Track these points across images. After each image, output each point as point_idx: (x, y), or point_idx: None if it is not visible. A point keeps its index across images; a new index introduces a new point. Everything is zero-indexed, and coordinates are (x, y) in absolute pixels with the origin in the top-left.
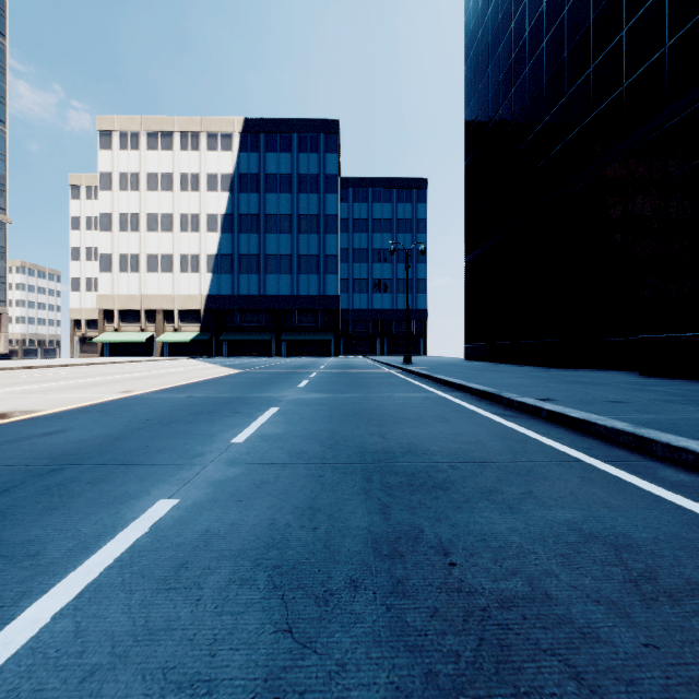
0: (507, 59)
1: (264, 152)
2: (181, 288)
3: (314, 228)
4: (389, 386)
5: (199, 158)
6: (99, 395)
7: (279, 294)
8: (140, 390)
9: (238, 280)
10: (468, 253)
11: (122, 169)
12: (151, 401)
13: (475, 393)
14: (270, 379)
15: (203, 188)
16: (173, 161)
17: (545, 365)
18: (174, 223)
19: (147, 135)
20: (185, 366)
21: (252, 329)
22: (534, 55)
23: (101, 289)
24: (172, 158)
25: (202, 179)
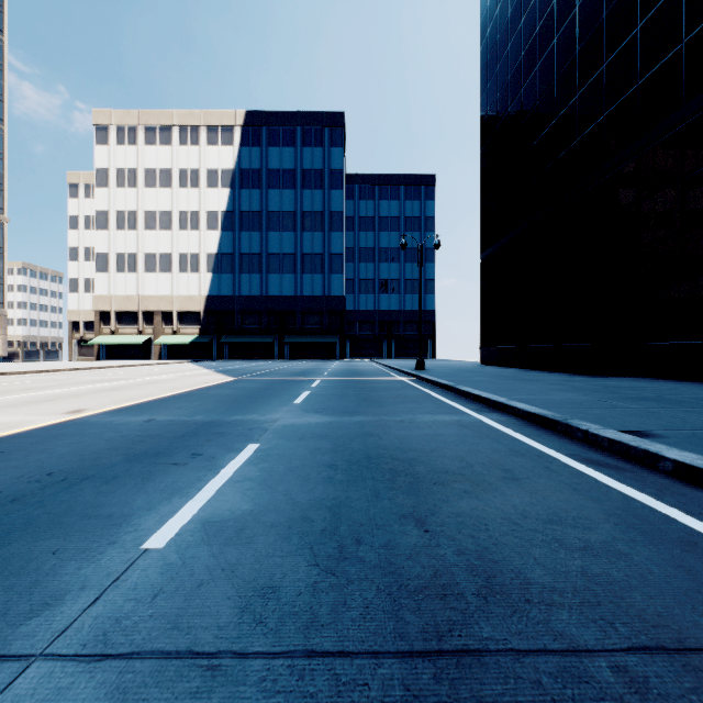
0: (530, 33)
1: (267, 146)
2: (180, 289)
3: (318, 226)
4: (406, 402)
5: (198, 153)
6: (34, 419)
7: (281, 294)
8: (95, 409)
9: (239, 280)
10: (483, 249)
11: (119, 165)
12: (91, 429)
13: (524, 417)
14: (263, 391)
15: (203, 184)
16: (171, 156)
17: (578, 372)
18: (172, 221)
19: (145, 130)
20: (176, 372)
21: (254, 331)
22: (564, 23)
23: (97, 290)
24: (170, 154)
25: (202, 175)
